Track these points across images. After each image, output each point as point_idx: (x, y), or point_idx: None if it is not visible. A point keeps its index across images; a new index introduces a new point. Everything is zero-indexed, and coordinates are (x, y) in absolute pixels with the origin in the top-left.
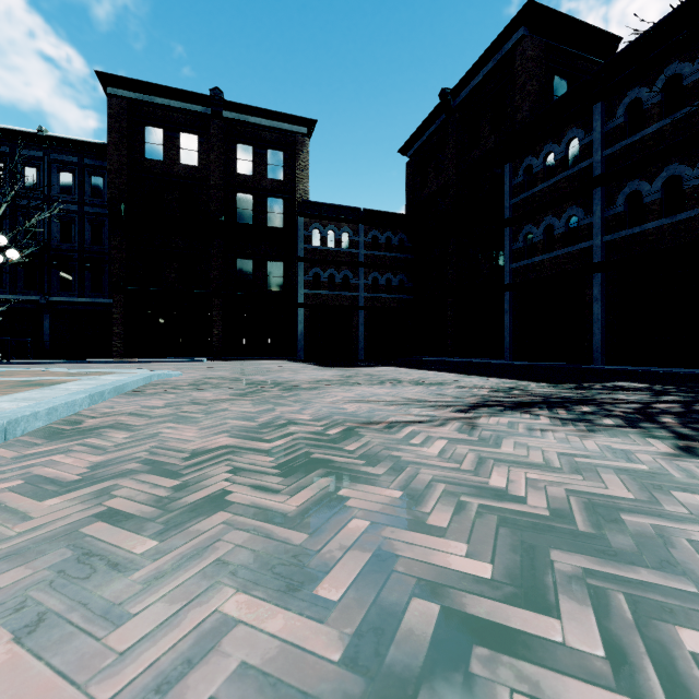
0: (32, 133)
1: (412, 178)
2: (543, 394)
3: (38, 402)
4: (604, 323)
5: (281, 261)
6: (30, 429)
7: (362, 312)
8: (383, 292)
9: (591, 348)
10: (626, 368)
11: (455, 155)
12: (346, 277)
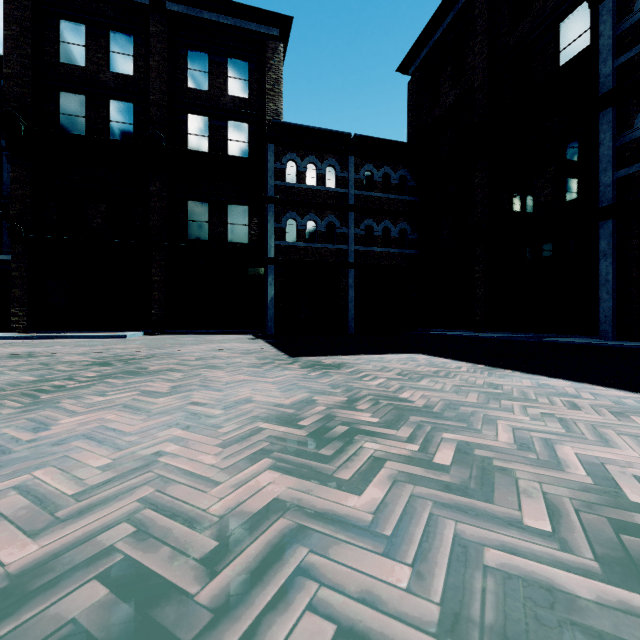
0: None
1: (416, 99)
2: None
3: None
4: None
5: (245, 204)
6: None
7: (351, 271)
8: (380, 245)
9: None
10: None
11: (487, 41)
12: (331, 226)
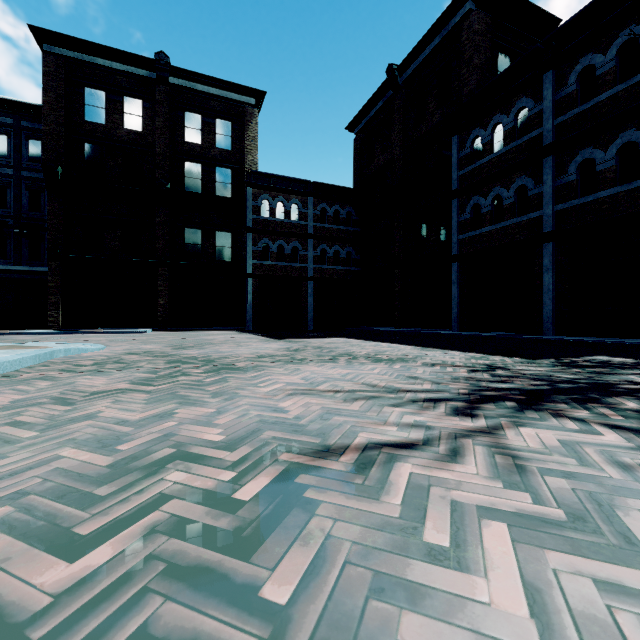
0: None
1: (359, 154)
2: (537, 376)
3: None
4: (555, 293)
5: (229, 231)
6: None
7: (310, 283)
8: (332, 263)
9: (541, 319)
10: (583, 339)
11: (402, 130)
12: (295, 249)
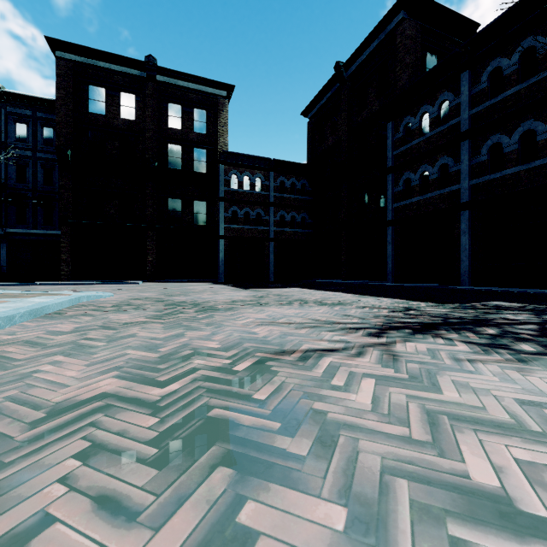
0: None
1: (312, 135)
2: (438, 314)
3: None
4: (470, 252)
5: (205, 201)
6: None
7: (271, 243)
8: (289, 227)
9: (459, 273)
10: (491, 289)
11: (347, 116)
12: (259, 215)
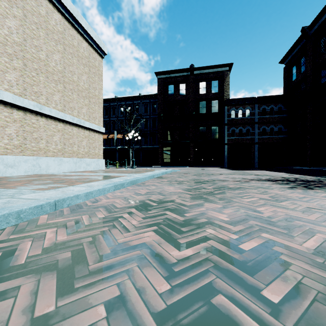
0: (137, 96)
1: (287, 75)
2: (300, 179)
3: (154, 173)
4: None
5: (217, 126)
6: (155, 177)
7: (256, 145)
8: (269, 135)
9: None
10: None
11: (311, 60)
12: (248, 130)
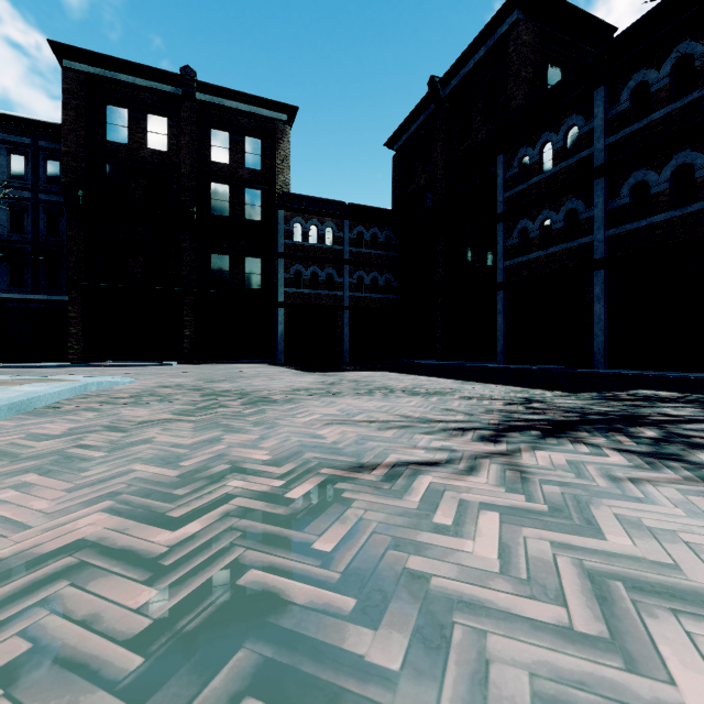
0: None
1: (399, 173)
2: (572, 408)
3: None
4: (607, 324)
5: (259, 257)
6: None
7: (346, 313)
8: (369, 291)
9: (592, 351)
10: (635, 373)
11: (445, 148)
12: (330, 276)
